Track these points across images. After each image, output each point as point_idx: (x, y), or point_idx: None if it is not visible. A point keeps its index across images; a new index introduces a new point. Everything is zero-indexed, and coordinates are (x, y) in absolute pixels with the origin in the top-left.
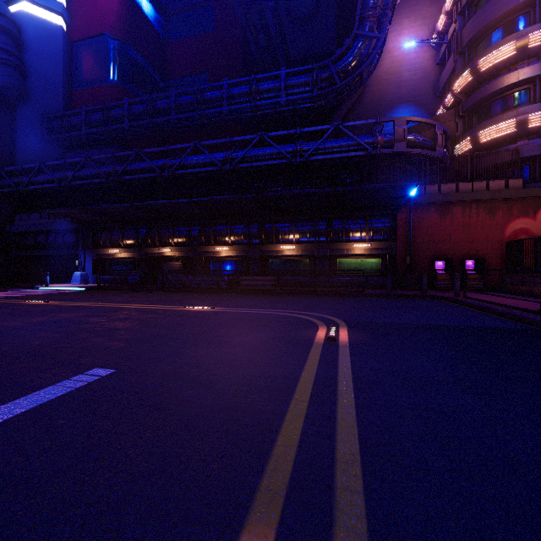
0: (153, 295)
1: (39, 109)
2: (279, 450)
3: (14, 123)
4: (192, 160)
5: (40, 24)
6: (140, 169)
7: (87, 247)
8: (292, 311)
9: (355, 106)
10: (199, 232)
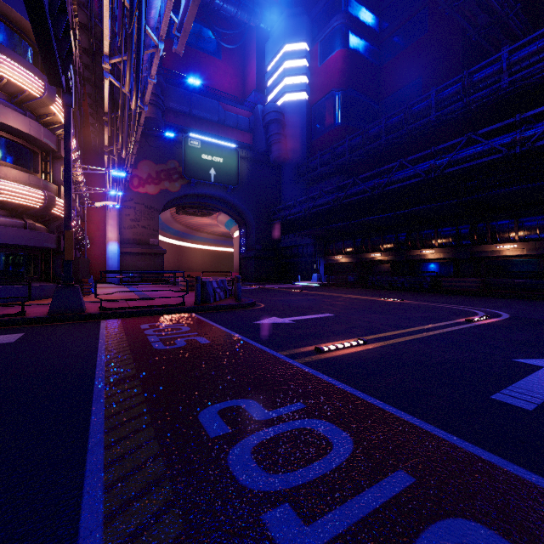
0: (363, 291)
1: (293, 163)
2: (381, 334)
3: (281, 177)
4: (398, 176)
5: (294, 104)
6: (356, 192)
7: (321, 255)
8: (471, 307)
9: None
10: (405, 238)
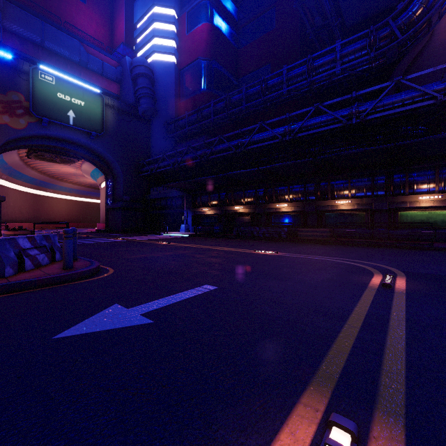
0: (231, 241)
1: (162, 119)
2: (333, 352)
3: (150, 131)
4: (258, 137)
5: (163, 64)
6: (221, 149)
7: (188, 207)
8: (347, 259)
9: (422, 53)
10: (263, 193)
